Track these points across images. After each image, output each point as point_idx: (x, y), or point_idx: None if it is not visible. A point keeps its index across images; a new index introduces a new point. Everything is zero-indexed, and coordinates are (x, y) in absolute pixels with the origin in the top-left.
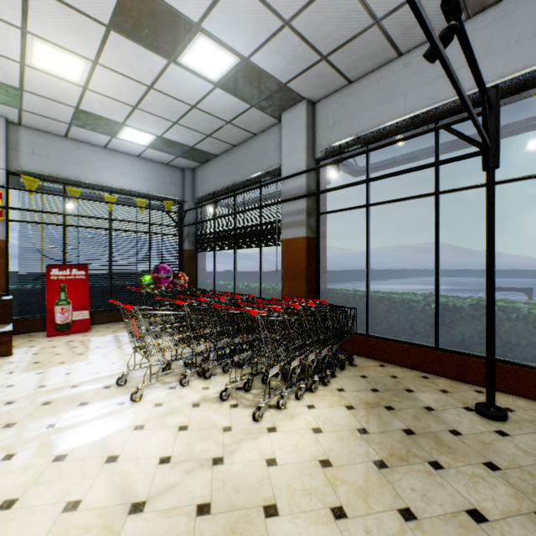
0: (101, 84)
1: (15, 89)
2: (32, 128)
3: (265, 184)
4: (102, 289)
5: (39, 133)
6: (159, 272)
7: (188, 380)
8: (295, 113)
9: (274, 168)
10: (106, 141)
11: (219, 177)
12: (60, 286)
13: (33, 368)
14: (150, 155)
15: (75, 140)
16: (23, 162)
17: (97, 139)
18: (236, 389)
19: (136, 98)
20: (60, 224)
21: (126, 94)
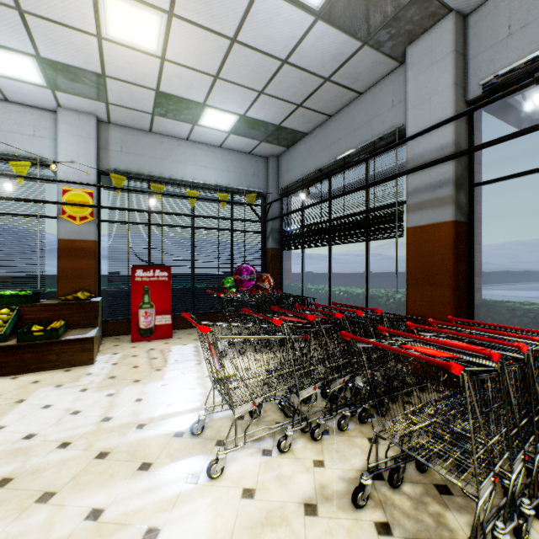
0: (179, 48)
1: (98, 76)
2: (120, 125)
3: (384, 149)
4: (184, 291)
5: (126, 130)
6: (241, 274)
7: (288, 443)
8: (431, 39)
9: (391, 130)
10: (188, 132)
11: (308, 160)
12: (144, 288)
13: (107, 386)
14: (232, 143)
15: (159, 134)
16: (112, 160)
17: (179, 130)
18: (372, 477)
19: (216, 62)
20: (145, 224)
21: (205, 58)
